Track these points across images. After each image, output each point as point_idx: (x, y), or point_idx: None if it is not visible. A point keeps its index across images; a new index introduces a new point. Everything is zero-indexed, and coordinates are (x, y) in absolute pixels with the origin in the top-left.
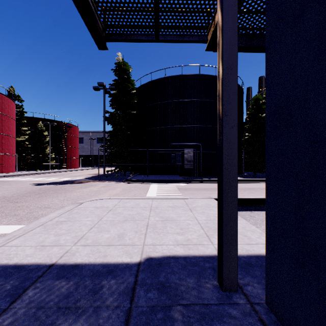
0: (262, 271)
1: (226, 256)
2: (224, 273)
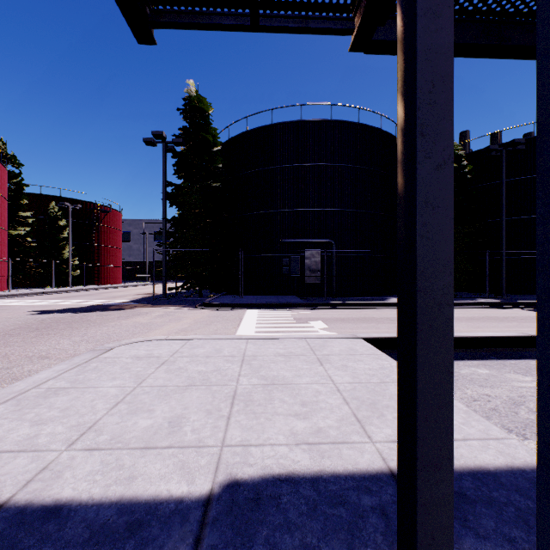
0: (496, 517)
1: (426, 501)
2: (420, 543)
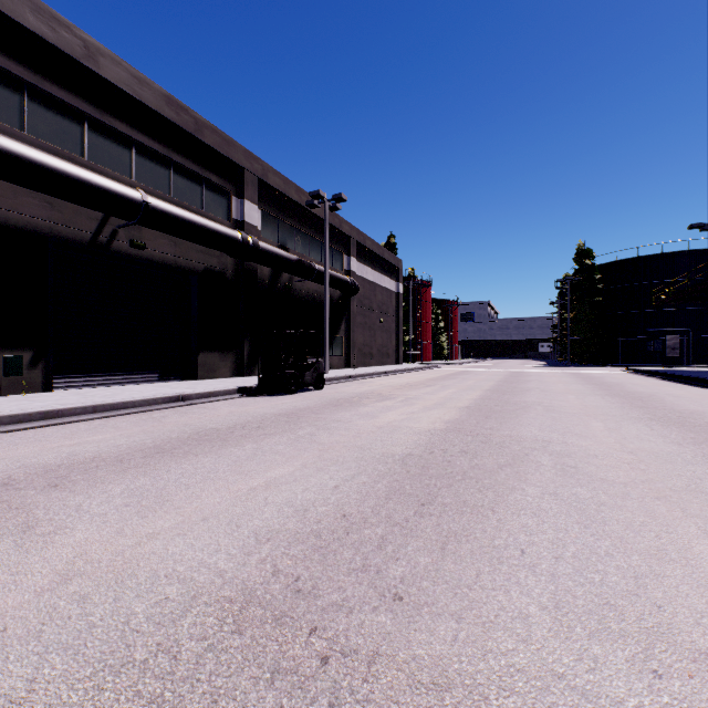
0: None
1: None
2: None
